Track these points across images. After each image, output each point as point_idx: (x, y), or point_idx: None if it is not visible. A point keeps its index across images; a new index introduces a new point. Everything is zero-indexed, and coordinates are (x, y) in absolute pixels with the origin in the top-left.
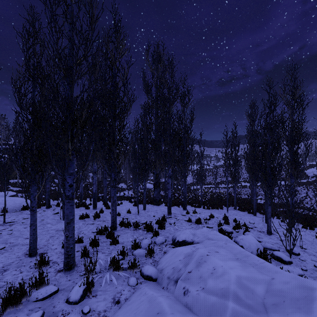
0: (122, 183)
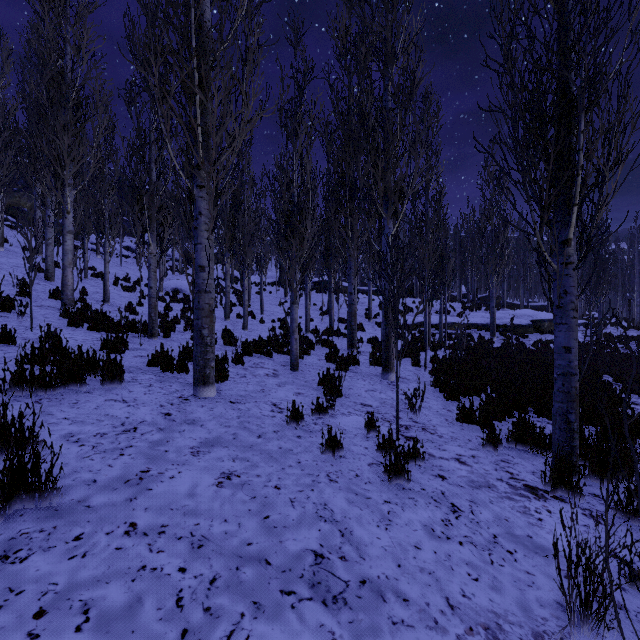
0: None
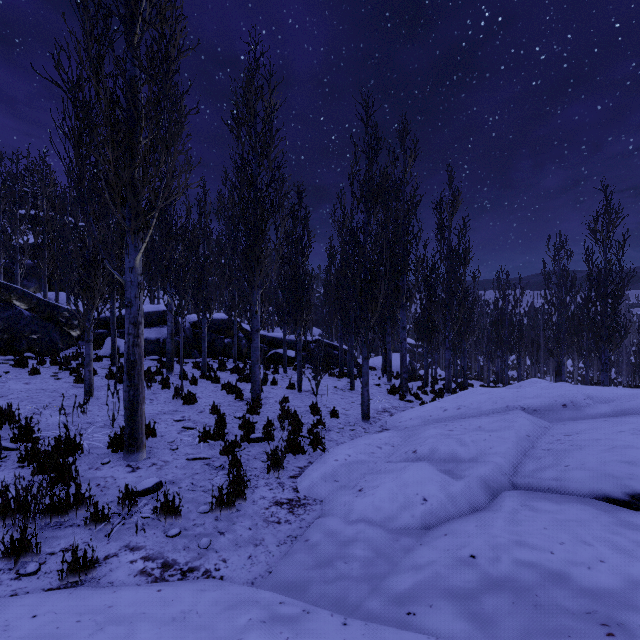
0: (512, 370)
